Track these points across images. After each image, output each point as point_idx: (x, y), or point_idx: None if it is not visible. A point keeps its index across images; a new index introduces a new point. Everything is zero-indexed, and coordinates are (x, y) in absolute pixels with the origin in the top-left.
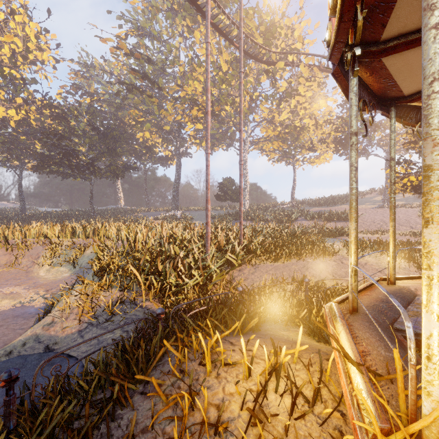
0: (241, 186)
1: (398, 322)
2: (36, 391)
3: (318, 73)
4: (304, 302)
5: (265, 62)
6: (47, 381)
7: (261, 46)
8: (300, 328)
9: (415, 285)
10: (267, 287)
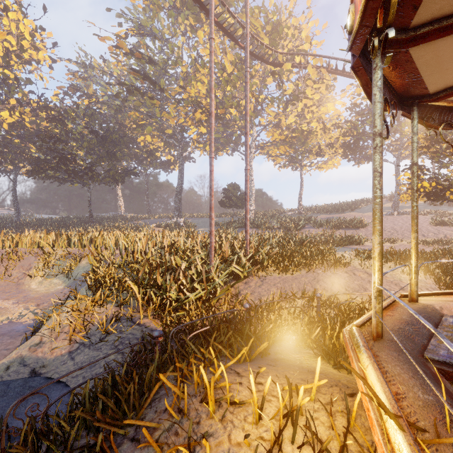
0: (247, 193)
1: (429, 349)
2: (15, 427)
3: (326, 75)
4: (315, 319)
5: (271, 63)
6: (30, 413)
7: (267, 46)
8: (318, 360)
9: (439, 302)
10: (276, 302)
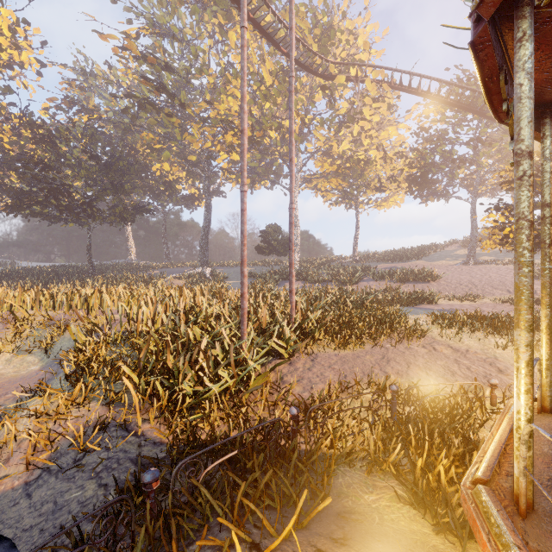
0: (292, 240)
1: None
2: None
3: (387, 92)
4: (389, 421)
5: (320, 75)
6: None
7: (316, 53)
8: None
9: None
10: (334, 397)
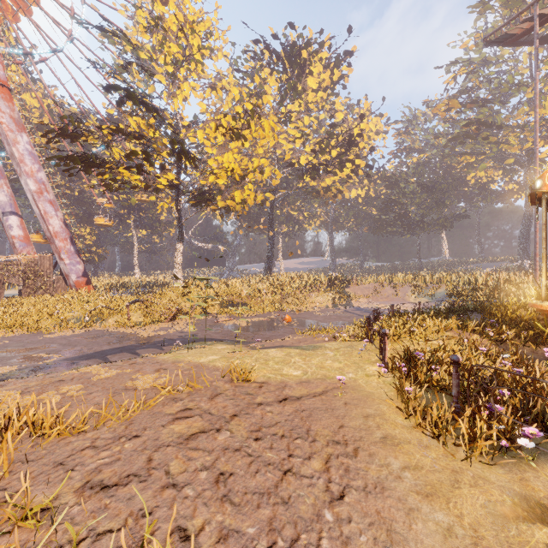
0: None
1: None
2: None
3: None
4: None
5: None
6: None
7: None
8: None
9: None
10: None
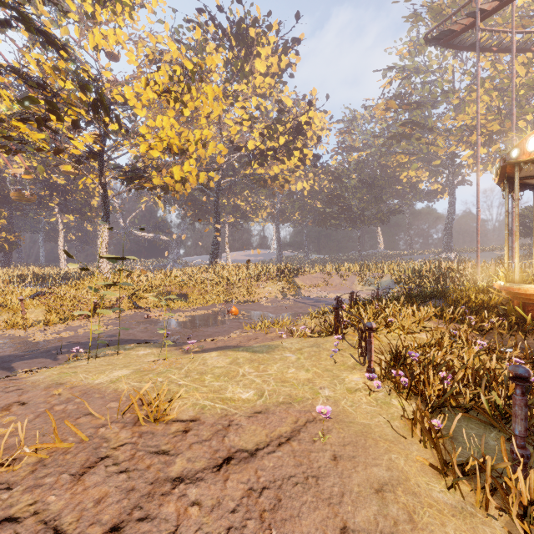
0: (513, 229)
1: None
2: None
3: None
4: None
5: None
6: None
7: None
8: None
9: None
10: None
